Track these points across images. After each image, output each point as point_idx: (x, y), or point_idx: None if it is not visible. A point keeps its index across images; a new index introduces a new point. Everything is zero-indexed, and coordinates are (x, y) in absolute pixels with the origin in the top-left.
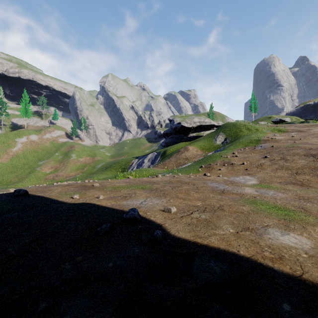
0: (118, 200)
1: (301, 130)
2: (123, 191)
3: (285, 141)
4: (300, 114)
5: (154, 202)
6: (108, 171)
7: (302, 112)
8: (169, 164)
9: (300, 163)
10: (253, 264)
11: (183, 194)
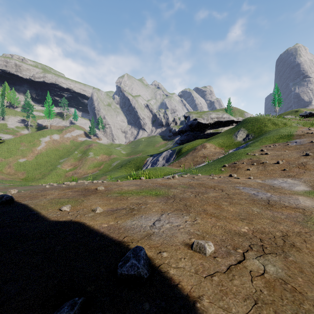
0: (119, 217)
1: None
2: (131, 199)
3: None
4: None
5: (173, 223)
6: (123, 169)
7: None
8: (185, 162)
9: None
10: None
11: (213, 207)
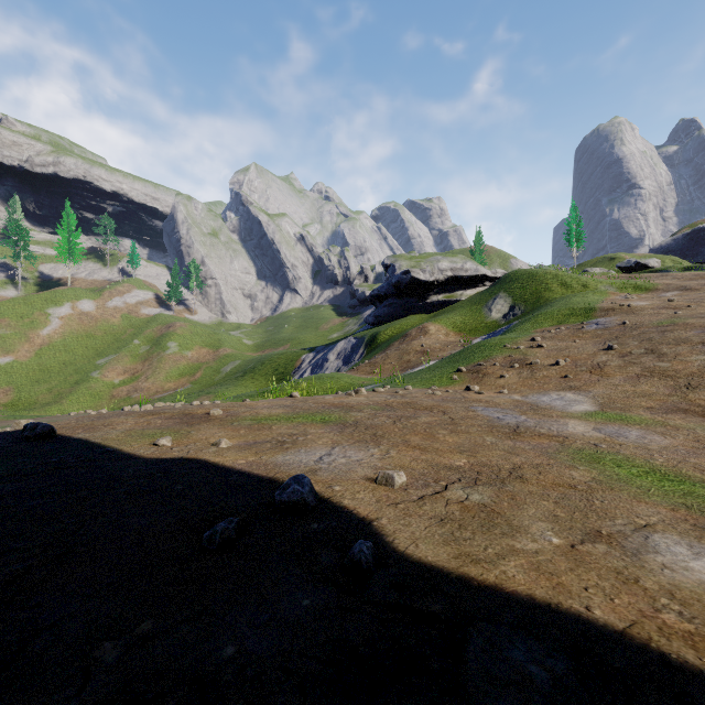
0: (263, 451)
1: (689, 286)
2: (278, 428)
3: (653, 312)
4: (682, 251)
5: (352, 457)
6: (247, 380)
7: (687, 245)
8: (385, 364)
9: (696, 363)
10: (640, 657)
11: (421, 437)
